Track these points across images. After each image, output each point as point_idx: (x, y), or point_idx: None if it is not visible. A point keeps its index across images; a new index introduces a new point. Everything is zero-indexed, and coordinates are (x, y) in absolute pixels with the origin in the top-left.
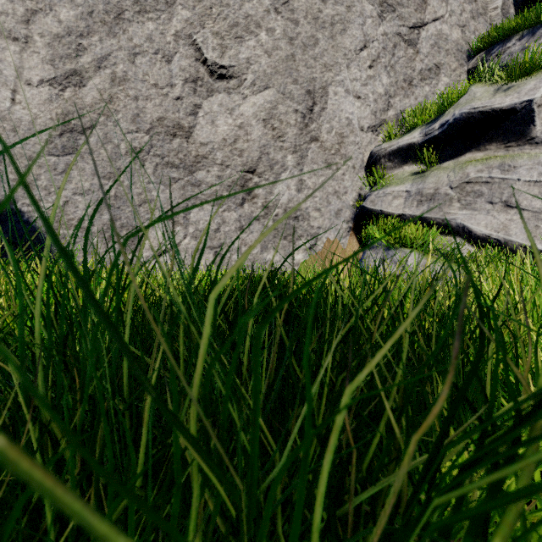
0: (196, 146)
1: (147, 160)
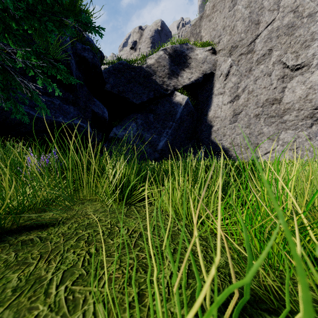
0: (283, 105)
1: (261, 117)
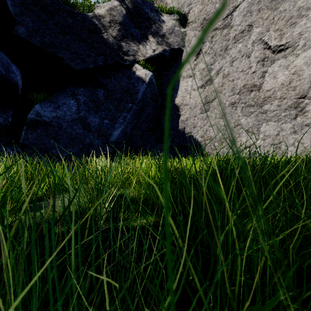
0: (263, 92)
1: (238, 106)
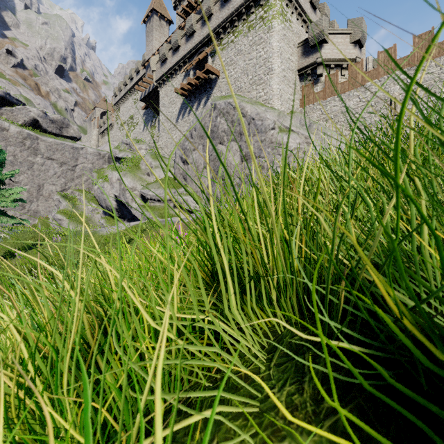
0: None
1: None
